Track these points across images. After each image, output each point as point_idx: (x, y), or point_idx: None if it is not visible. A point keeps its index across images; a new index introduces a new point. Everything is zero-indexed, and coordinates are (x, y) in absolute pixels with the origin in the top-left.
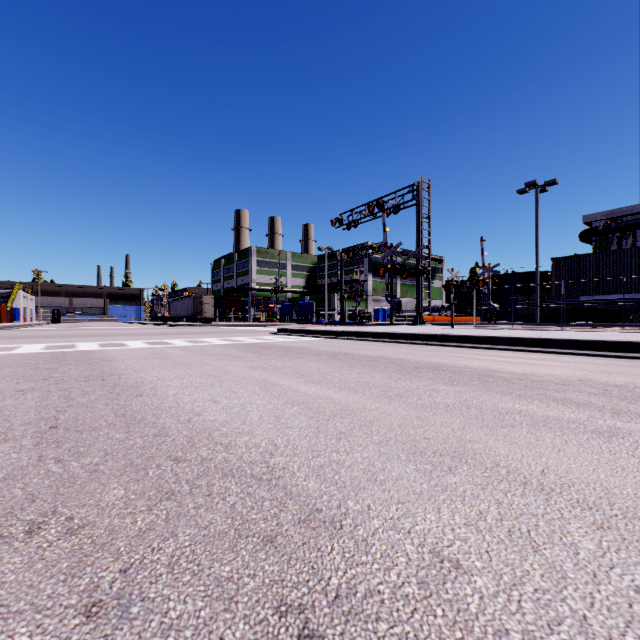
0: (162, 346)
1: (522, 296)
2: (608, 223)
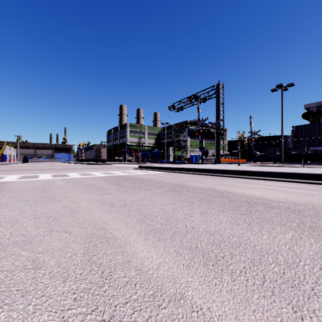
0: (59, 178)
1: (270, 148)
2: (318, 108)
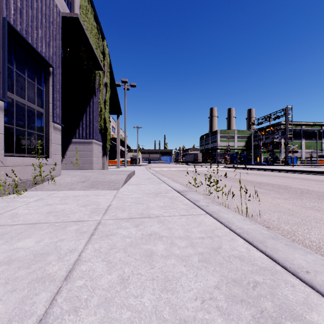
0: None
1: None
2: None
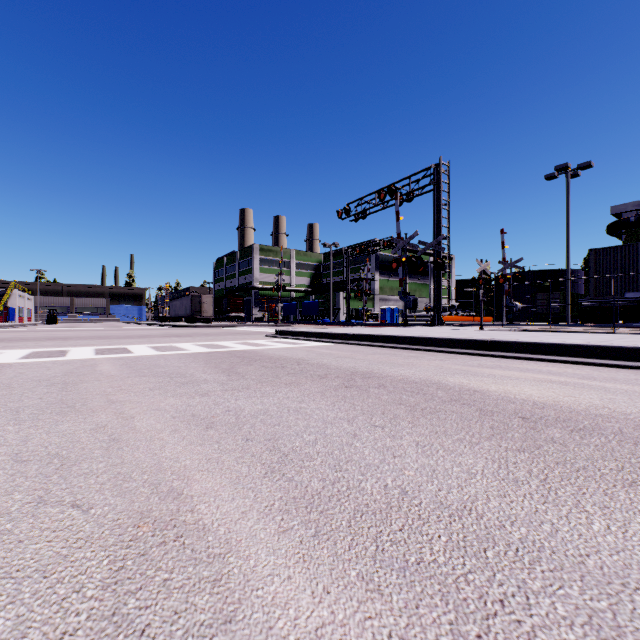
0: (108, 356)
1: (542, 294)
2: None
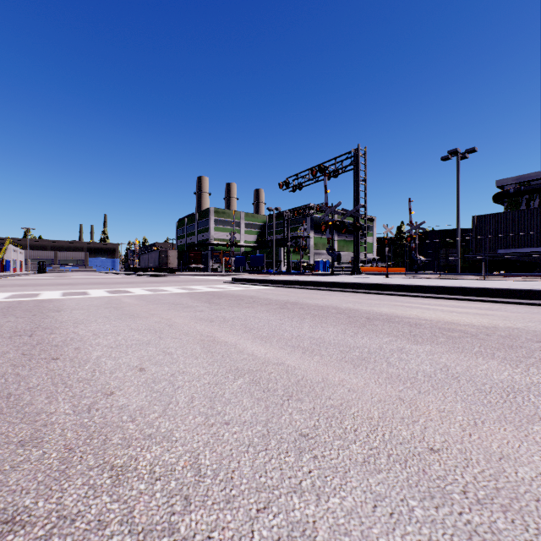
0: (121, 295)
1: (443, 250)
2: (518, 187)
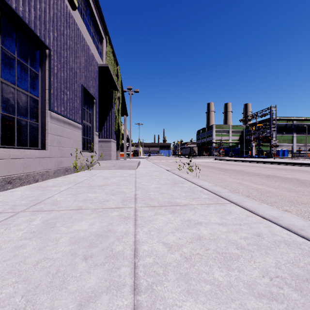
0: None
1: None
2: None
